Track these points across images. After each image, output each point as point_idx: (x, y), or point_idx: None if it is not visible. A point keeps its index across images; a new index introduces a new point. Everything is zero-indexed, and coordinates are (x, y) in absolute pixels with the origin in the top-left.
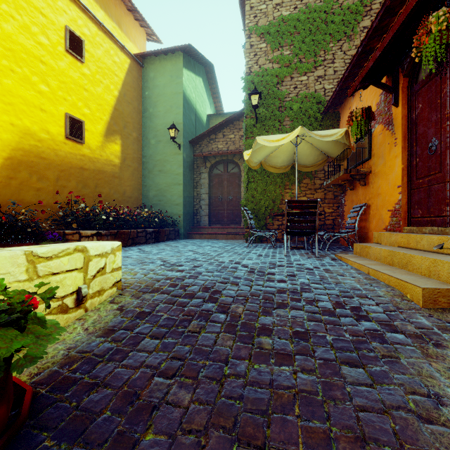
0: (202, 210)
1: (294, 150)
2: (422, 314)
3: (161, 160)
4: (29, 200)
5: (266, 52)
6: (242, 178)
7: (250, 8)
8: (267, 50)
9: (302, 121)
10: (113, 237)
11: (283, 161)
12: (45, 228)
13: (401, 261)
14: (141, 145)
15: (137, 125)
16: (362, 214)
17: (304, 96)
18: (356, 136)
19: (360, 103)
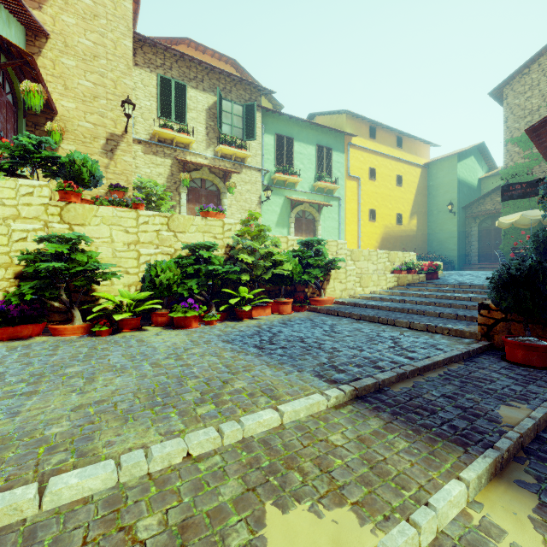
0: (472, 253)
1: None
2: None
3: (441, 223)
4: None
5: (519, 153)
6: None
7: (506, 128)
8: (520, 151)
9: None
10: None
11: (528, 221)
12: None
13: None
14: (427, 215)
15: (424, 204)
16: None
17: None
18: None
19: None
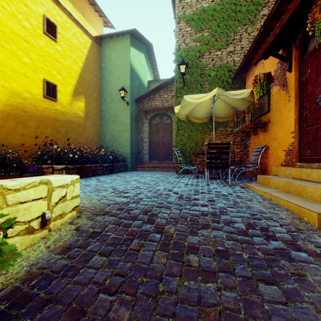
0: (144, 150)
1: (212, 105)
2: (318, 235)
3: (114, 114)
4: (16, 143)
5: (191, 34)
6: (173, 127)
7: (179, 2)
8: (192, 32)
9: (217, 85)
10: (78, 170)
11: (203, 114)
12: (28, 164)
13: (296, 190)
14: (100, 102)
15: (97, 88)
16: (263, 153)
17: (219, 66)
18: (260, 94)
19: (261, 71)
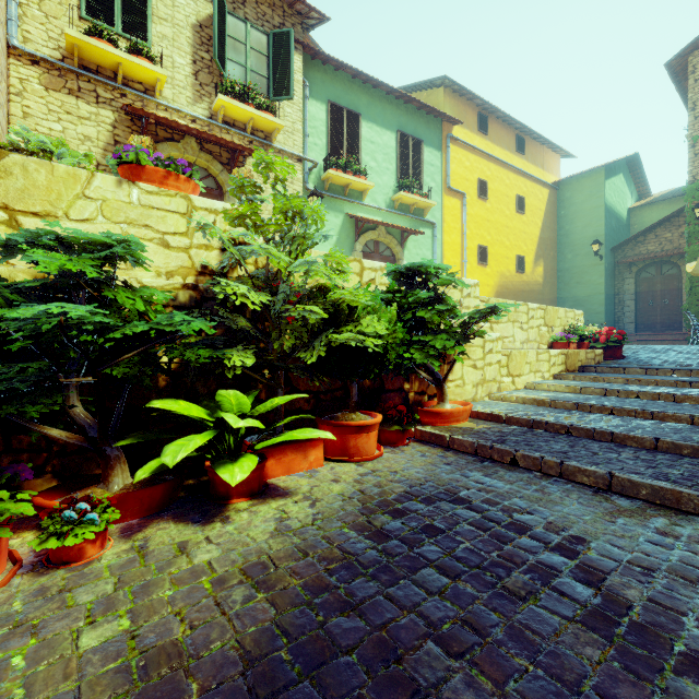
0: (625, 317)
1: None
2: None
3: (578, 273)
4: None
5: None
6: (682, 280)
7: (694, 118)
8: None
9: None
10: None
11: None
12: None
13: None
14: (556, 261)
15: (553, 244)
16: None
17: None
18: None
19: None
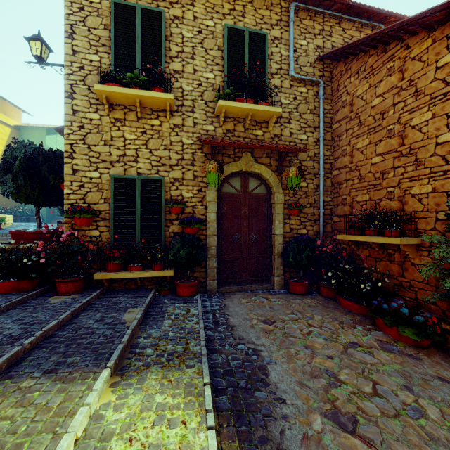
0: None
1: None
2: None
3: None
4: None
5: None
6: None
7: None
8: None
9: None
10: None
11: None
12: None
13: None
14: None
15: None
16: None
17: None
18: None
19: None
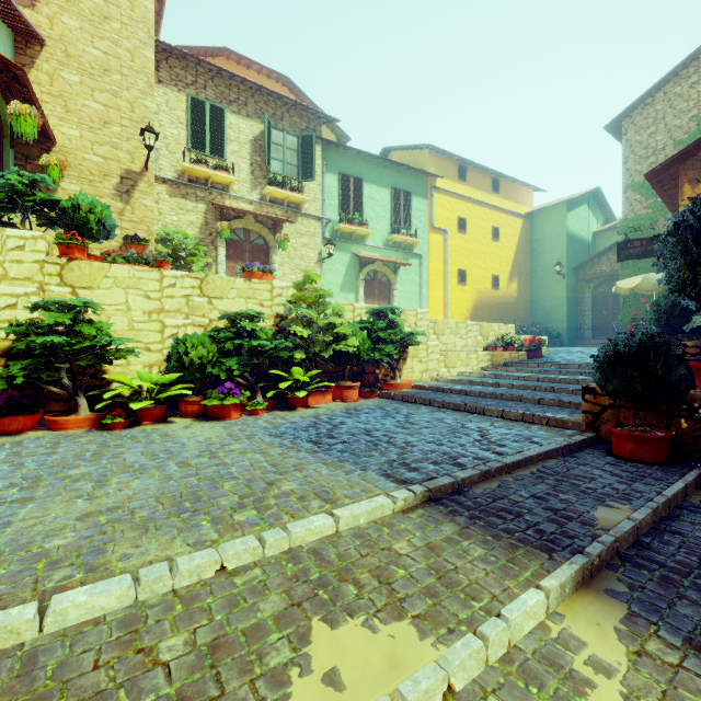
0: (585, 325)
1: None
2: None
3: (547, 288)
4: None
5: (641, 201)
6: None
7: (626, 170)
8: (642, 200)
9: None
10: None
11: (652, 286)
12: None
13: None
14: (530, 277)
15: (527, 264)
16: None
17: None
18: None
19: None
